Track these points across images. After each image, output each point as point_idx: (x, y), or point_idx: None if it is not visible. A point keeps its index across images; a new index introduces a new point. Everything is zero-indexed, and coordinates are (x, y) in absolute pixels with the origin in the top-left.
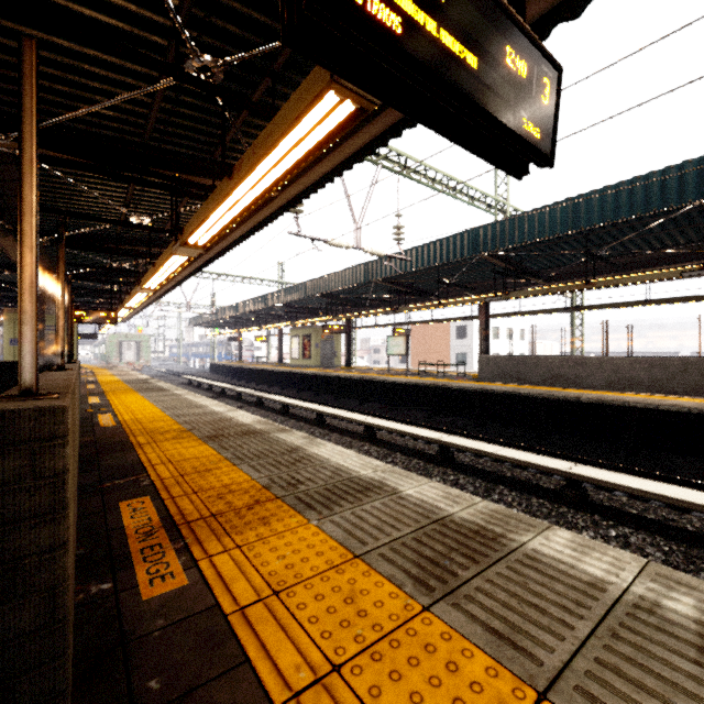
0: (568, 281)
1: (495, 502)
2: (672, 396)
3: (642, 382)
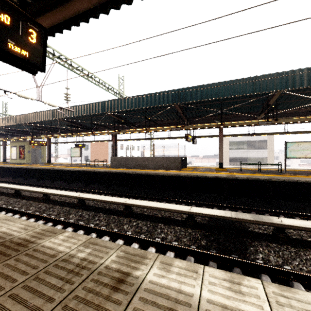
0: (144, 128)
1: (95, 221)
2: (171, 170)
3: (164, 166)
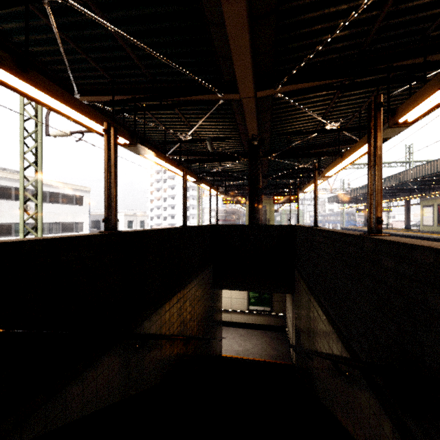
0: None
1: None
2: None
3: None
